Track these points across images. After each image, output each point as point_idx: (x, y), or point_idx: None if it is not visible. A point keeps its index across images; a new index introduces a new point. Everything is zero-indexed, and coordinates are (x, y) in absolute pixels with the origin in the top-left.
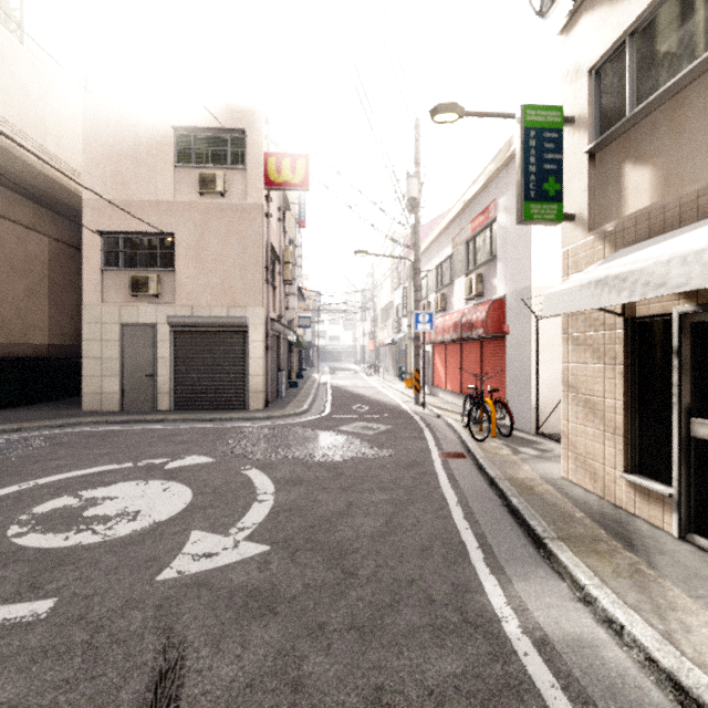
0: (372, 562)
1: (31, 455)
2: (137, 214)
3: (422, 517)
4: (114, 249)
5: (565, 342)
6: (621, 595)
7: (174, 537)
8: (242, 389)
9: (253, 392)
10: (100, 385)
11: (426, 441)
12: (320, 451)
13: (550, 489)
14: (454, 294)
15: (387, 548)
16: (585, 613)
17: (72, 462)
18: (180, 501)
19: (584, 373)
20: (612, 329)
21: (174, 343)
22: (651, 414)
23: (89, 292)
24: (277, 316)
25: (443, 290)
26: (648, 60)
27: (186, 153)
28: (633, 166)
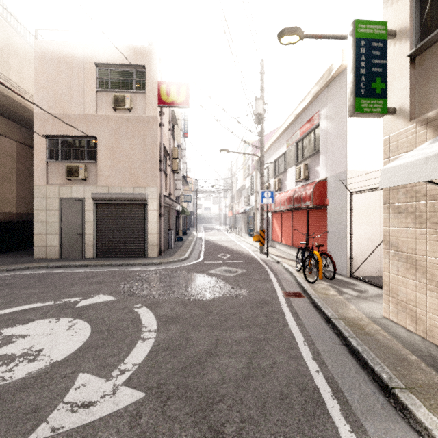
0: (237, 414)
1: None
2: (71, 123)
3: (277, 357)
4: (55, 147)
5: (387, 210)
6: None
7: (62, 380)
8: (143, 243)
9: (151, 245)
10: (45, 240)
11: (271, 282)
12: (194, 291)
13: (378, 329)
14: (287, 179)
15: (250, 395)
16: None
17: (8, 301)
18: (79, 339)
19: (405, 235)
20: (435, 199)
21: (96, 212)
22: None
23: (38, 177)
24: (168, 194)
25: (279, 176)
26: None
27: (105, 82)
28: None
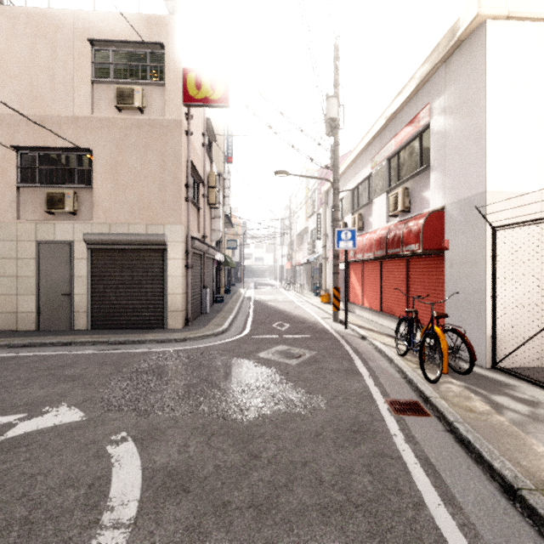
0: None
1: None
2: (54, 129)
3: None
4: (31, 165)
5: None
6: None
7: None
8: (161, 308)
9: (172, 310)
10: (15, 304)
11: (362, 378)
12: (231, 398)
13: None
14: (373, 213)
15: None
16: None
17: None
18: None
19: None
20: None
21: (91, 261)
22: None
23: (4, 209)
24: (201, 236)
25: (359, 211)
26: None
27: (104, 68)
28: None
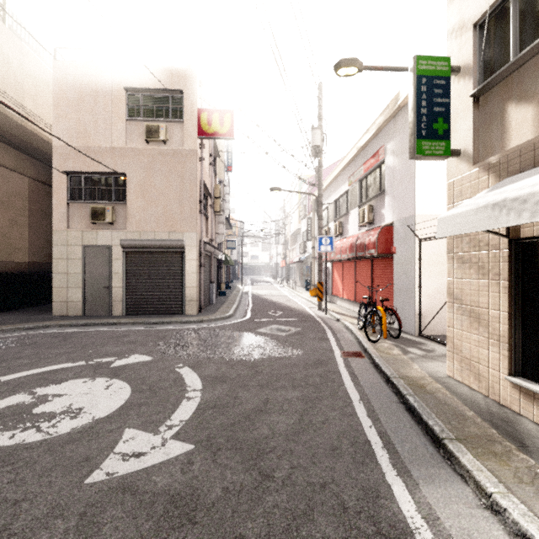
0: (287, 462)
1: (2, 354)
2: (96, 157)
3: (330, 414)
4: (78, 186)
5: (451, 260)
6: (528, 505)
7: (108, 435)
8: (180, 298)
9: (189, 300)
10: (66, 295)
11: (329, 342)
12: (242, 351)
13: (439, 387)
14: (349, 222)
15: (300, 447)
16: (495, 523)
17: (34, 361)
18: (120, 398)
19: (469, 287)
20: (496, 248)
21: (125, 261)
22: (534, 324)
23: (57, 220)
24: (209, 240)
25: (340, 219)
26: (532, 9)
27: (135, 109)
28: (516, 105)
